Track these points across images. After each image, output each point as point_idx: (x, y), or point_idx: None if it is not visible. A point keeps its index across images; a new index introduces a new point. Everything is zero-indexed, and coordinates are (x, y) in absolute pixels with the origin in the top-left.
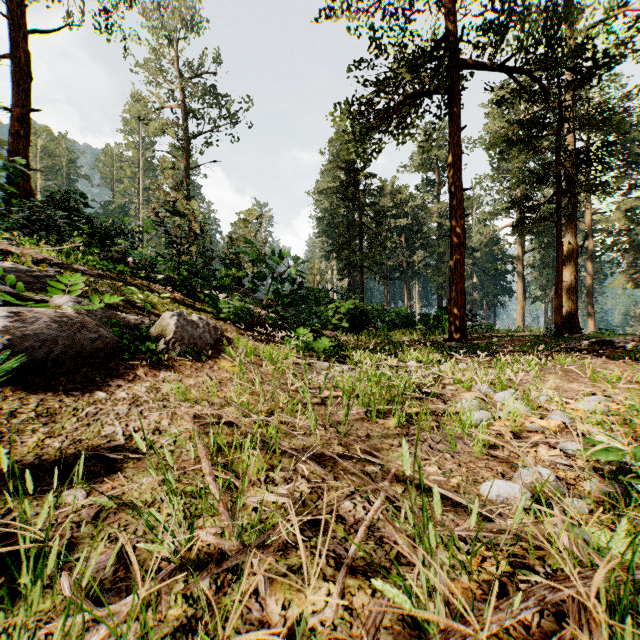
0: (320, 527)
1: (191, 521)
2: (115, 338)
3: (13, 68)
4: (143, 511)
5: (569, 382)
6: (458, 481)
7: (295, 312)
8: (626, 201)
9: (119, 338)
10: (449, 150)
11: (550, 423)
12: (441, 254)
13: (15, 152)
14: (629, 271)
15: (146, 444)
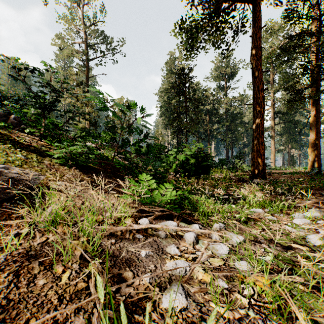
0: None
1: None
2: None
3: None
4: None
5: None
6: None
7: (146, 158)
8: None
9: None
10: (252, 44)
11: None
12: (228, 126)
13: None
14: None
15: None
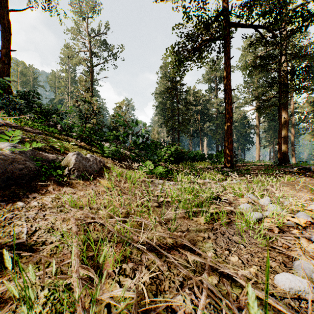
0: None
1: None
2: (37, 168)
3: (2, 29)
4: (18, 308)
5: (297, 192)
6: (255, 271)
7: (145, 153)
8: (311, 97)
9: (40, 167)
10: (224, 69)
11: (300, 221)
12: (218, 124)
13: (3, 72)
14: (312, 132)
15: (41, 240)
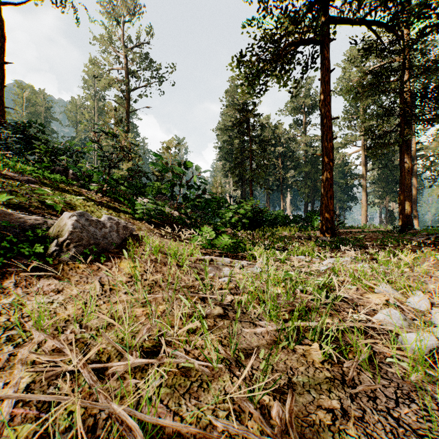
0: None
1: None
2: None
3: None
4: None
5: None
6: None
7: (203, 214)
8: None
9: None
10: (321, 88)
11: None
12: (307, 173)
13: None
14: None
15: None
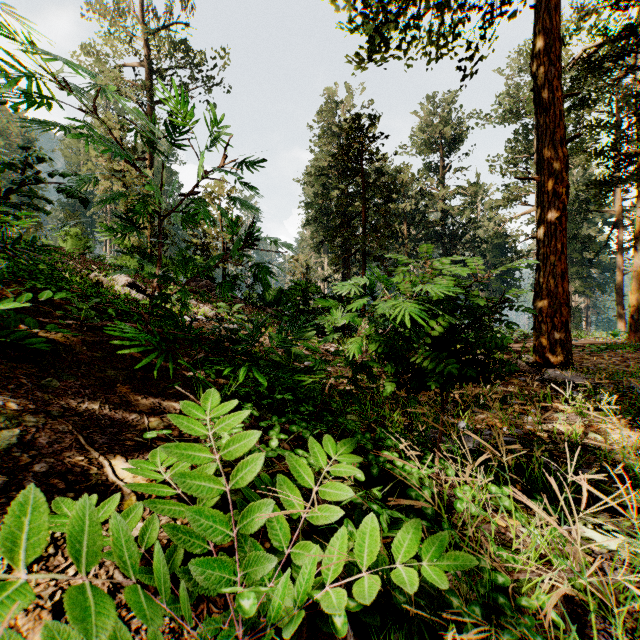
0: None
1: None
2: None
3: None
4: None
5: None
6: None
7: (275, 312)
8: None
9: None
10: (538, 26)
11: None
12: (446, 247)
13: None
14: None
15: None
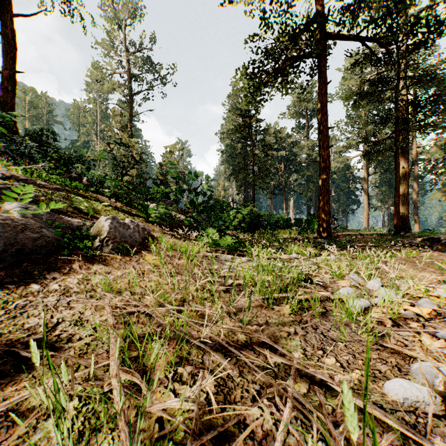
0: (227, 443)
1: (88, 437)
2: (57, 237)
3: (3, 42)
4: (40, 423)
5: (420, 271)
6: (358, 376)
7: (206, 217)
8: (441, 138)
9: (61, 237)
10: (318, 99)
11: (422, 310)
12: (309, 176)
13: (5, 102)
14: (443, 188)
15: (65, 336)
